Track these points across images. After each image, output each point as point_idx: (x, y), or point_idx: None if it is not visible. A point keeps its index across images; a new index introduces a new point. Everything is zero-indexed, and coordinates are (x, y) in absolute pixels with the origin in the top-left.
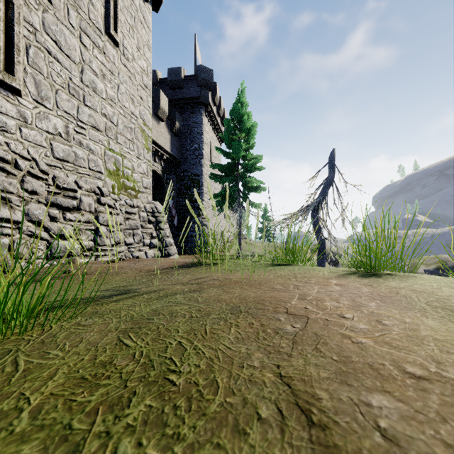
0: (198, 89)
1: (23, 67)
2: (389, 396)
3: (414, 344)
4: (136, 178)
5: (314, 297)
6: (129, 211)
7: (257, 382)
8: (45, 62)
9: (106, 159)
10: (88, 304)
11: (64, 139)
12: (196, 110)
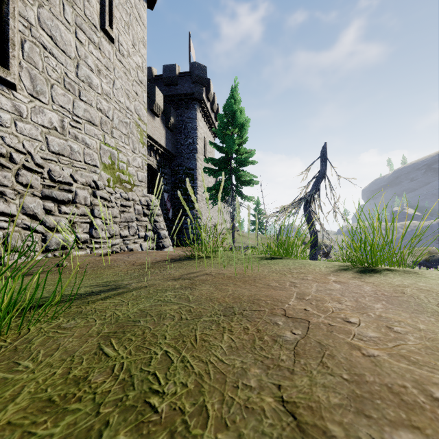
0: (193, 85)
1: (18, 61)
2: (420, 434)
3: (436, 358)
4: (131, 172)
5: (313, 297)
6: (124, 204)
7: (254, 410)
8: (41, 56)
9: (101, 153)
10: (73, 302)
11: (60, 133)
12: (190, 106)
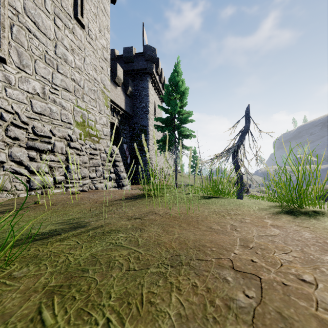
0: (145, 62)
1: (7, 41)
2: None
3: None
4: (98, 128)
5: (257, 244)
6: (92, 152)
7: None
8: (26, 37)
9: (74, 114)
10: (34, 243)
11: (42, 98)
12: (143, 78)
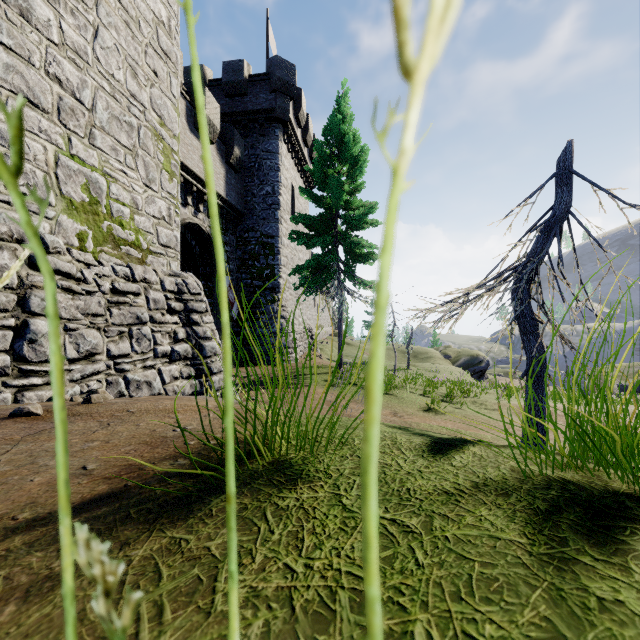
0: (272, 95)
1: None
2: None
3: None
4: (143, 225)
5: None
6: (121, 287)
7: None
8: None
9: (60, 176)
10: None
11: None
12: (268, 131)
